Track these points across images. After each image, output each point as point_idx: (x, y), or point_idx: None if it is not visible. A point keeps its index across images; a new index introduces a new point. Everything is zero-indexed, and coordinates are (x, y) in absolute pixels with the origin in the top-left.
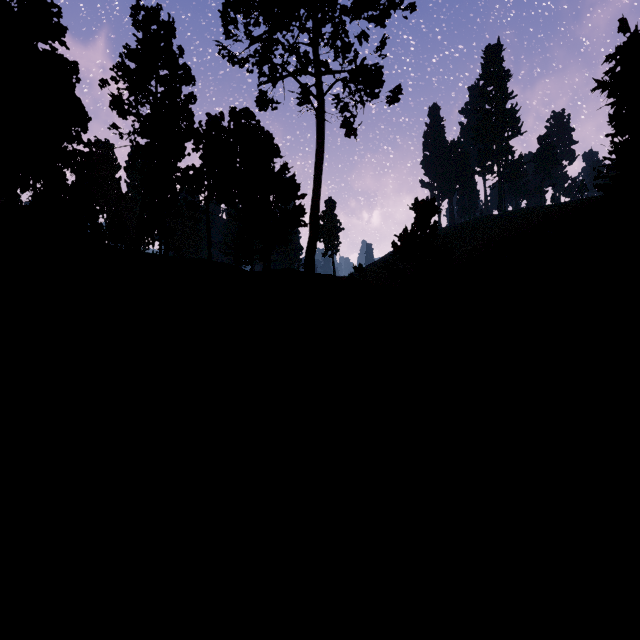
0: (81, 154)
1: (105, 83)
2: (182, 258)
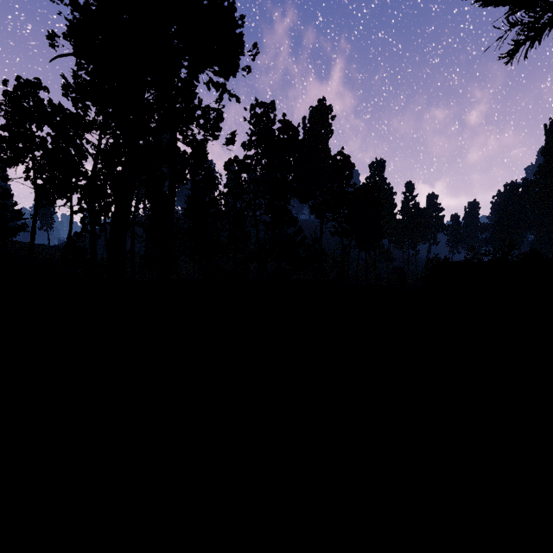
0: None
1: None
2: None
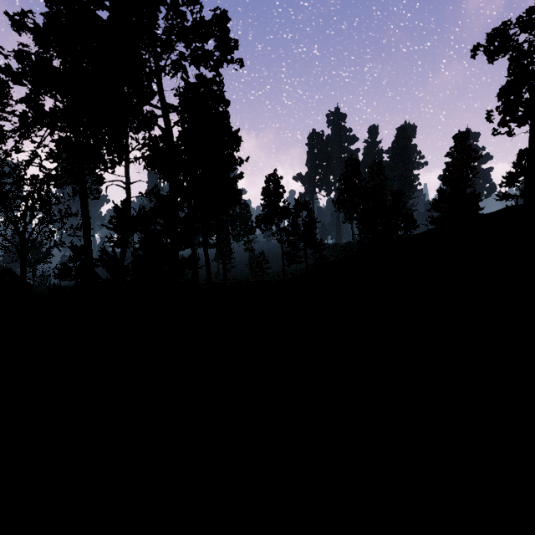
0: None
1: None
2: None
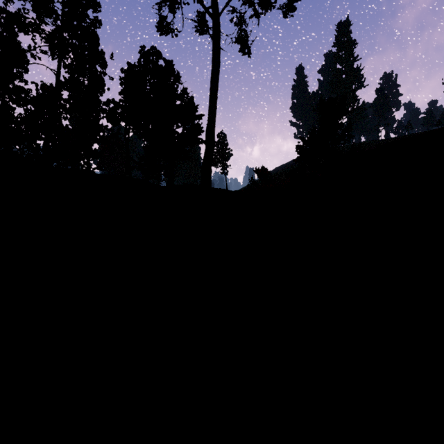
0: (21, 89)
1: (9, 1)
2: (89, 171)
